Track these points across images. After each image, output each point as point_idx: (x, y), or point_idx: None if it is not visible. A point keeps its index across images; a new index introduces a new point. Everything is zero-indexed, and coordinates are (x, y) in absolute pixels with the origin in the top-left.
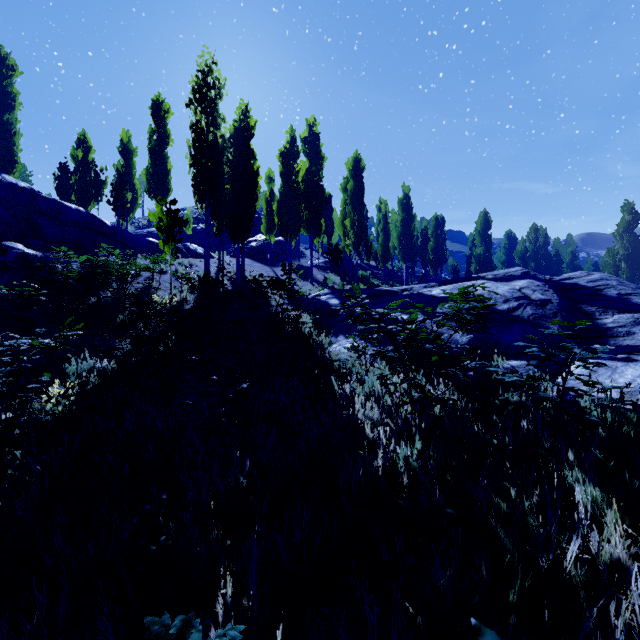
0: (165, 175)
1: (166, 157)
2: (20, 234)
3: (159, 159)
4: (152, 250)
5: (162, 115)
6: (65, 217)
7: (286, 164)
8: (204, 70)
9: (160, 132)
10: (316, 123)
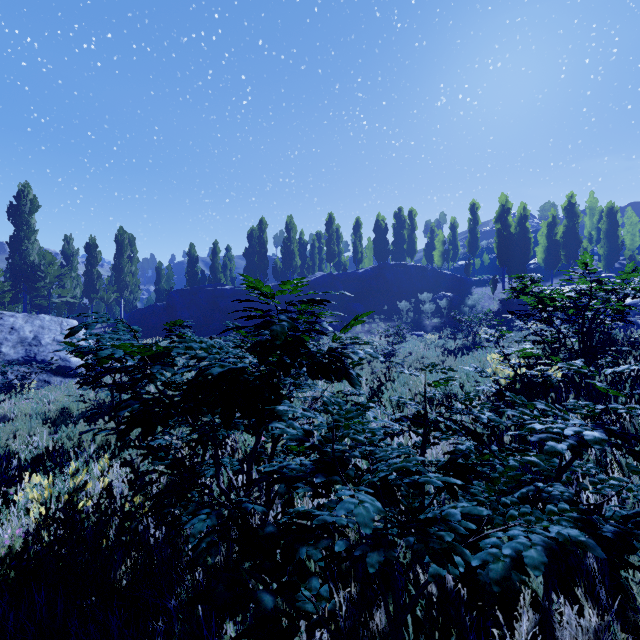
0: (476, 241)
1: (477, 232)
2: (436, 287)
3: (473, 234)
4: (474, 284)
5: (475, 210)
6: (446, 277)
7: (549, 230)
8: (502, 205)
9: (474, 220)
10: (573, 195)
